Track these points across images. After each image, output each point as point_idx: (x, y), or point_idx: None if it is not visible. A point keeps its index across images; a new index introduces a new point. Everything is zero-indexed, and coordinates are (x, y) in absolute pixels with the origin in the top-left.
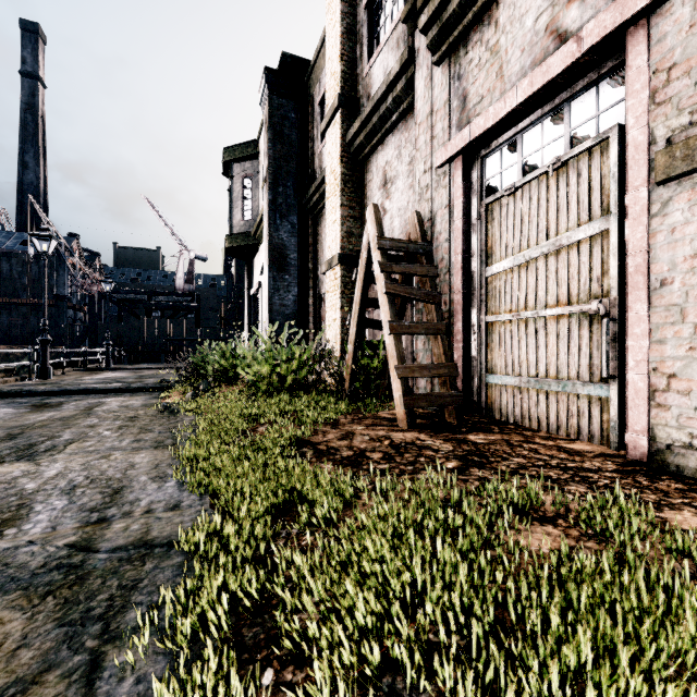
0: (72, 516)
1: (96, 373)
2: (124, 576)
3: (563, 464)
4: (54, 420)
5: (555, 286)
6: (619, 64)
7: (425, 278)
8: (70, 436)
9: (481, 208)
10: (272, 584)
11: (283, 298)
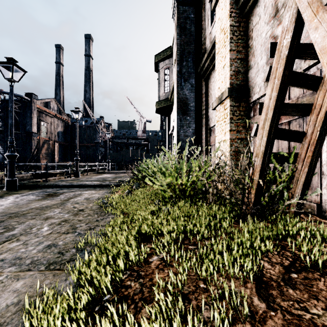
0: None
1: (100, 174)
2: None
3: None
4: (37, 209)
5: None
6: None
7: None
8: (19, 230)
9: None
10: None
11: (186, 131)
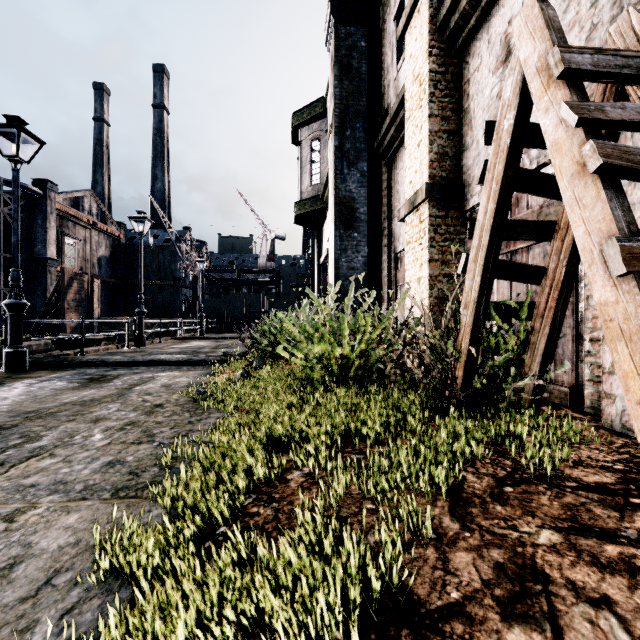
0: None
1: (186, 341)
2: None
3: None
4: (75, 405)
5: None
6: None
7: None
8: (50, 439)
9: None
10: None
11: (351, 260)
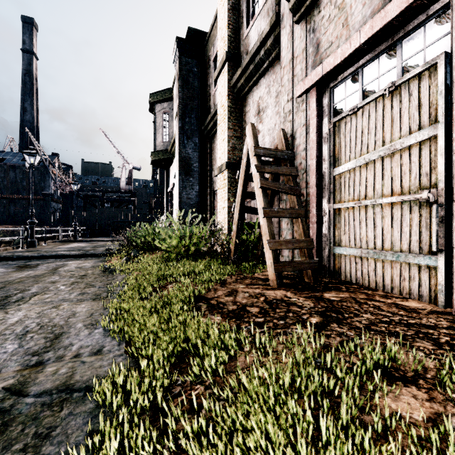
0: (17, 359)
1: (66, 243)
2: (42, 423)
3: (405, 320)
4: (29, 278)
5: (390, 181)
6: (444, 6)
7: (288, 176)
8: (36, 289)
9: (330, 125)
10: (166, 438)
11: (189, 194)
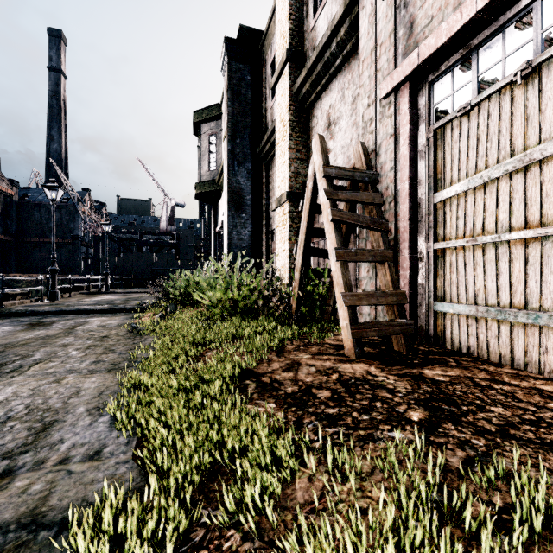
0: None
1: (95, 295)
2: None
3: None
4: (37, 339)
5: (523, 207)
6: None
7: (370, 206)
8: (40, 355)
9: (430, 133)
10: None
11: (240, 234)
